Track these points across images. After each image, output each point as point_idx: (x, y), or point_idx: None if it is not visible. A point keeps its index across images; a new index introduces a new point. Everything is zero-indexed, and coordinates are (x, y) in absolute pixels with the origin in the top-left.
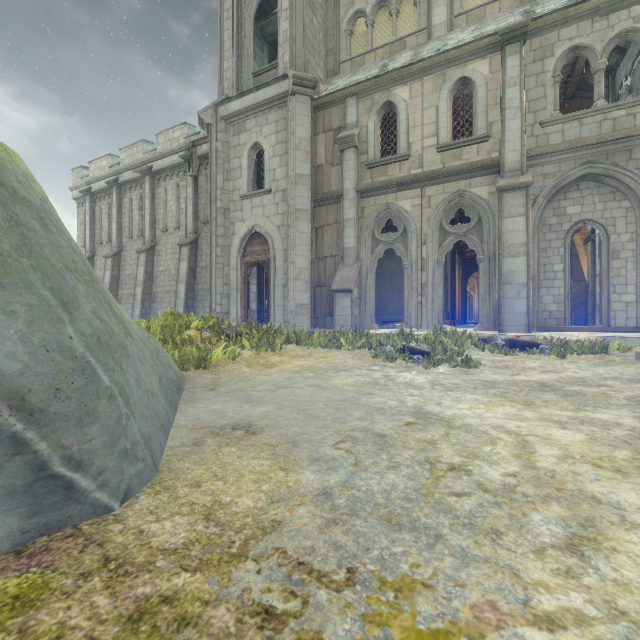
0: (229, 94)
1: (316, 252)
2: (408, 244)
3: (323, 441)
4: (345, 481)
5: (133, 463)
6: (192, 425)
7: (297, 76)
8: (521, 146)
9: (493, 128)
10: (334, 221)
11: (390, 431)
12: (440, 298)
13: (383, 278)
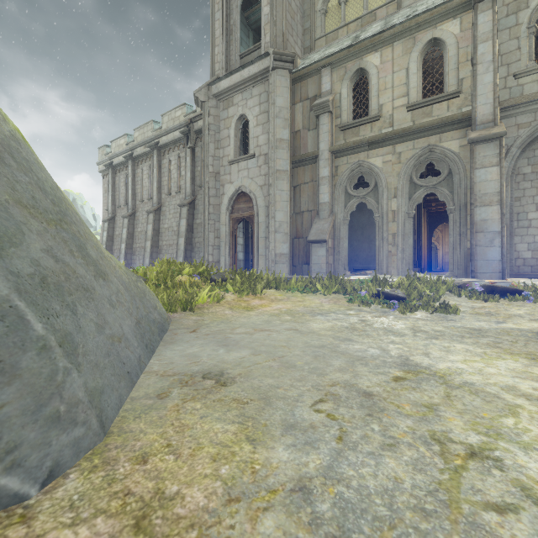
0: (219, 75)
1: (294, 208)
2: (379, 198)
3: (300, 399)
4: (328, 467)
5: (67, 429)
6: (163, 371)
7: (277, 52)
8: (494, 98)
9: (464, 84)
10: (310, 180)
11: (377, 388)
12: (410, 247)
13: (354, 230)
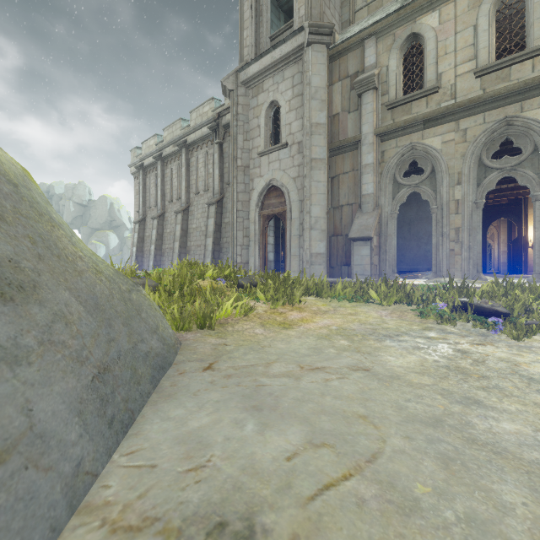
0: (248, 60)
1: (331, 202)
2: (437, 186)
3: None
4: None
5: None
6: (122, 505)
7: (313, 24)
8: None
9: None
10: (351, 169)
11: None
12: (479, 244)
13: (400, 227)
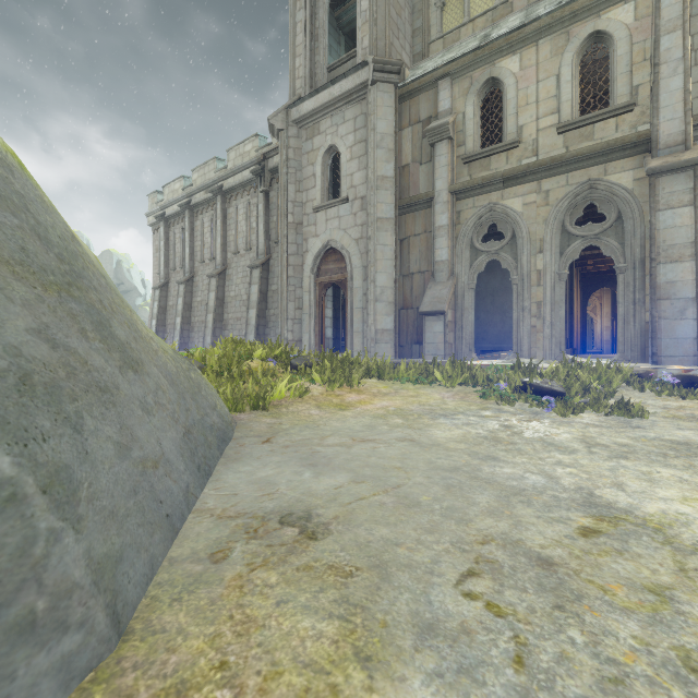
0: (301, 94)
1: (401, 268)
2: (518, 253)
3: (435, 569)
4: None
5: (49, 642)
6: (221, 509)
7: (378, 60)
8: (684, 111)
9: (640, 93)
10: (423, 230)
11: (558, 550)
12: (562, 320)
13: (482, 298)
